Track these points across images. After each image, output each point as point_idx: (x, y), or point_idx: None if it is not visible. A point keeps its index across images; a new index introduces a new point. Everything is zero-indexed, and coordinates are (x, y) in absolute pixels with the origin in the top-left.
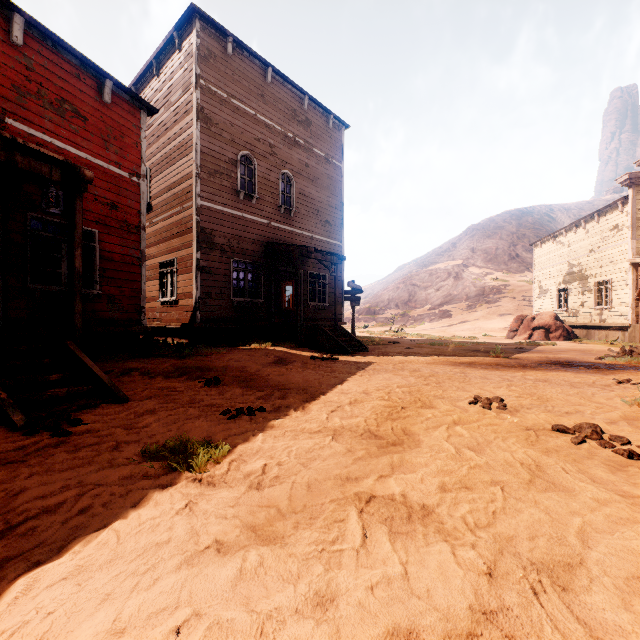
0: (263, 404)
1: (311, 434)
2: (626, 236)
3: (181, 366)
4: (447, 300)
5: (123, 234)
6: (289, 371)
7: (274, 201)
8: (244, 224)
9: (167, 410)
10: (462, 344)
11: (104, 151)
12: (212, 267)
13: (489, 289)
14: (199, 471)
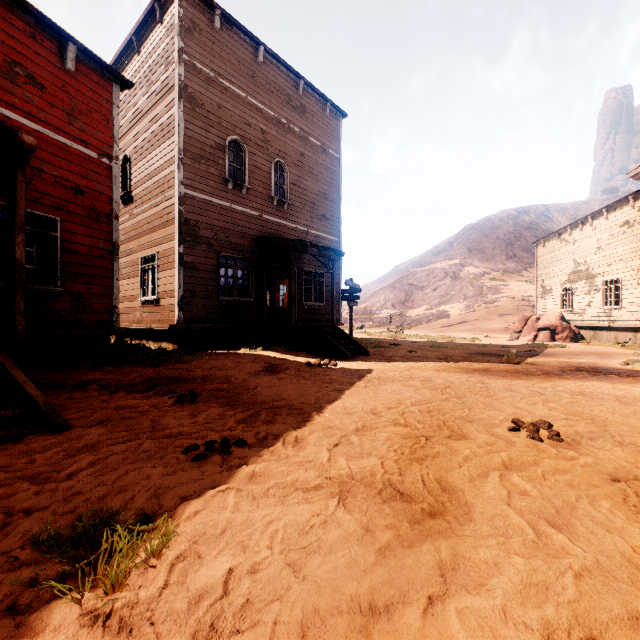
0: (244, 433)
1: (307, 493)
2: (638, 232)
3: (152, 377)
4: (444, 300)
5: (91, 223)
6: (281, 381)
7: (266, 192)
8: (233, 216)
9: (114, 444)
10: (467, 346)
11: (67, 126)
12: (197, 263)
13: (487, 289)
14: (112, 590)
